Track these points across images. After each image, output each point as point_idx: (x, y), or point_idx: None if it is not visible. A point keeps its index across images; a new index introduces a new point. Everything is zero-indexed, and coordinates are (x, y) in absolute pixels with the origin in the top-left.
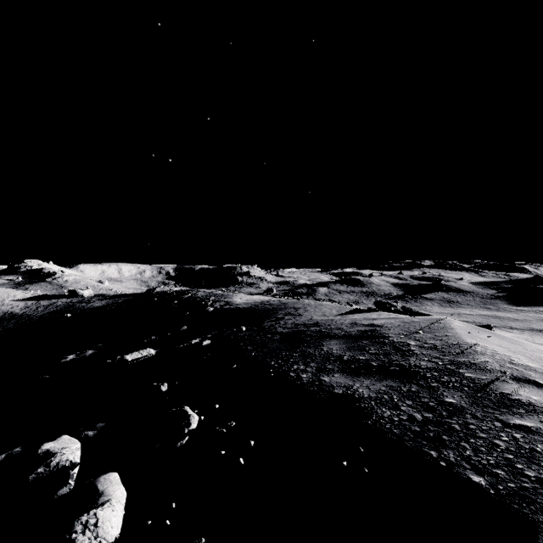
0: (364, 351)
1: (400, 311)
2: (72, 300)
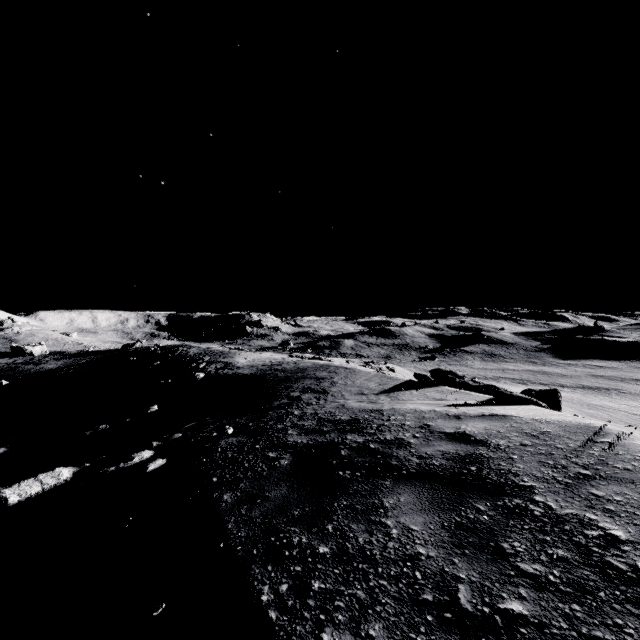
0: (504, 562)
1: (469, 385)
2: (15, 361)
